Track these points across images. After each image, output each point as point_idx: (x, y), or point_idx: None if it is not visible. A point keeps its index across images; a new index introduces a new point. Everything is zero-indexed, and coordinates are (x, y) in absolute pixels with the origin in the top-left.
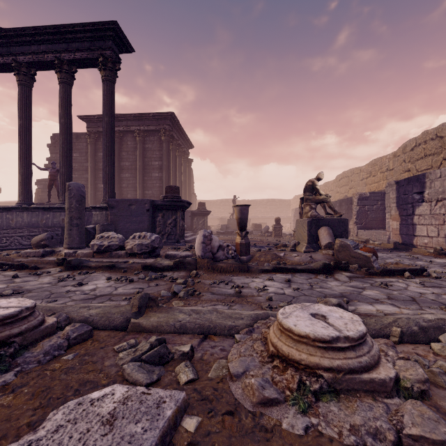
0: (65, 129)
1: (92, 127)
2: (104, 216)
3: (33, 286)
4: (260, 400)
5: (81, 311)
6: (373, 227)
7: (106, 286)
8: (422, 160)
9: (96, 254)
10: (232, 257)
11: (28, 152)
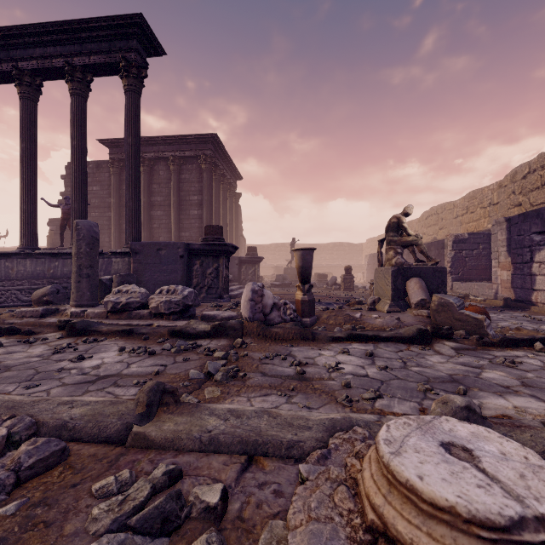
0: (78, 153)
1: (116, 153)
2: (126, 264)
3: (16, 361)
4: None
5: (59, 411)
6: (472, 278)
7: (115, 362)
8: (538, 191)
9: (111, 314)
10: (291, 319)
11: (32, 184)
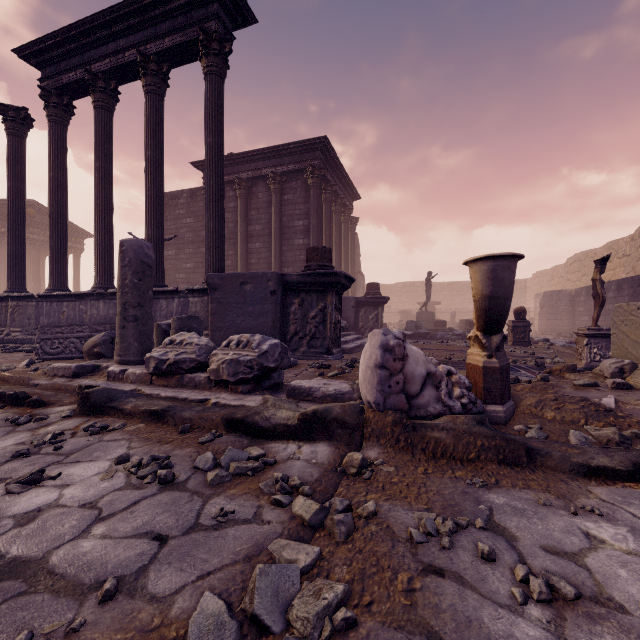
0: (153, 166)
1: None
2: (205, 305)
3: None
4: None
5: None
6: None
7: (80, 501)
8: None
9: (156, 378)
10: (462, 406)
11: (106, 210)
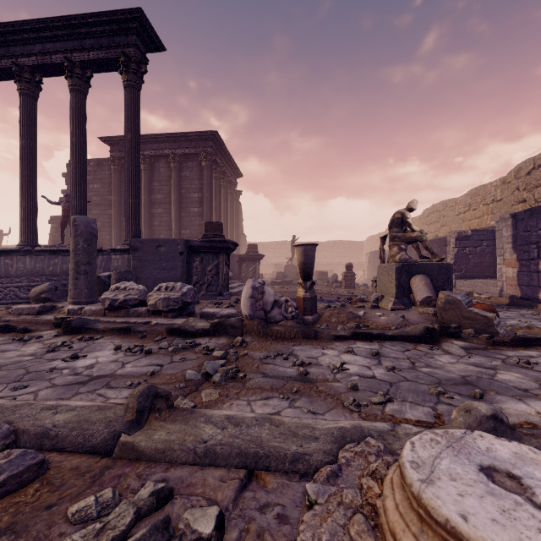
0: (78, 150)
1: (116, 151)
2: (126, 261)
3: (8, 360)
4: None
5: (42, 417)
6: (476, 275)
7: (110, 361)
8: None
9: (108, 312)
10: (292, 317)
11: (32, 181)
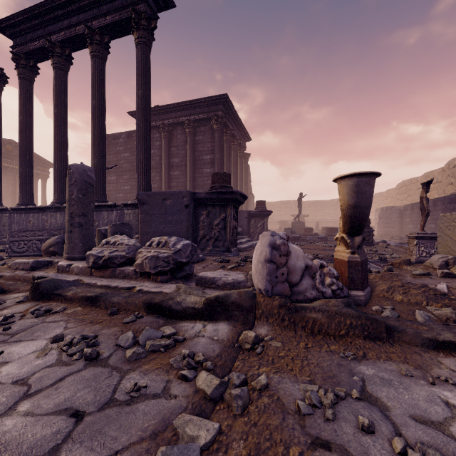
0: (97, 112)
1: None
2: (136, 215)
3: None
4: None
5: None
6: None
7: (14, 378)
8: None
9: (94, 270)
10: (332, 292)
11: (62, 145)
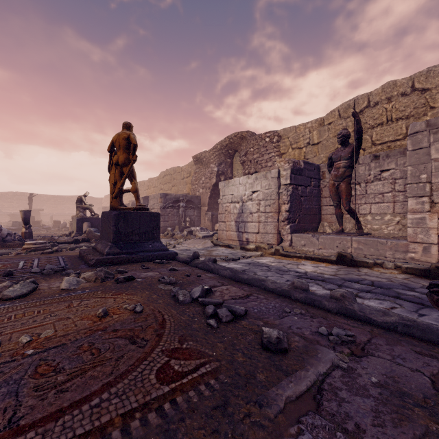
0: None
1: None
2: None
3: None
4: (16, 254)
5: None
6: None
7: None
8: (166, 185)
9: None
10: (18, 240)
11: None
